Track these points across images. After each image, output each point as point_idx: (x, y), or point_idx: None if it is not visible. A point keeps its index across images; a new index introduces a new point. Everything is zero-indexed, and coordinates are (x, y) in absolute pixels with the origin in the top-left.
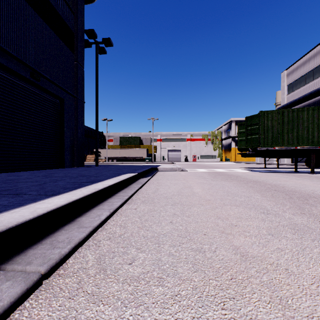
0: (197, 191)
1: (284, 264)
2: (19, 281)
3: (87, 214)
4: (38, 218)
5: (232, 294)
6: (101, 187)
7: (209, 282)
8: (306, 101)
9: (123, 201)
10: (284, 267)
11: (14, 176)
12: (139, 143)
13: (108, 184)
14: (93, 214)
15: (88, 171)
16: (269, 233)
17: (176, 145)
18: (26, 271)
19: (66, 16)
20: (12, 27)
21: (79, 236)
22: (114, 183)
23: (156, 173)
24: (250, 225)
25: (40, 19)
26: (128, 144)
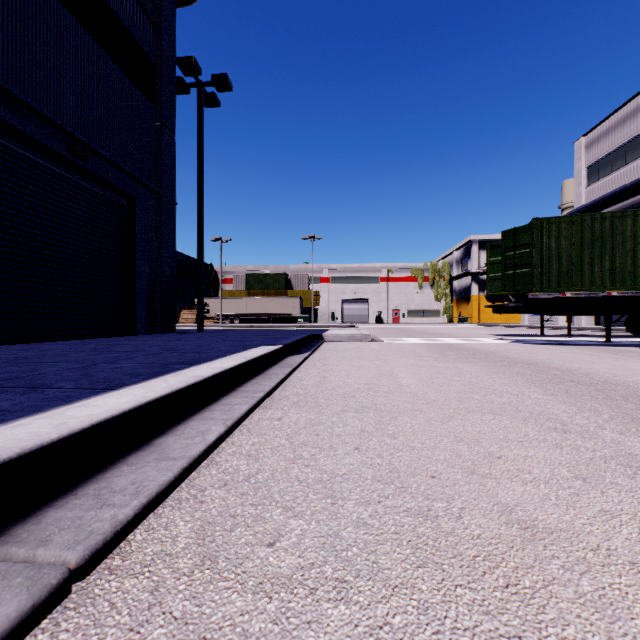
0: (407, 383)
1: (624, 550)
2: (16, 586)
3: (178, 429)
4: (71, 440)
5: (515, 627)
6: (207, 374)
7: (455, 594)
8: (626, 199)
9: (254, 402)
10: (627, 559)
11: (34, 350)
12: (285, 286)
13: (223, 367)
14: (191, 429)
15: (183, 341)
16: (577, 476)
17: (359, 291)
18: (36, 562)
19: (139, 30)
20: (31, 53)
21: (159, 480)
22: (234, 366)
23: (319, 345)
24: (530, 456)
25: (88, 36)
26: (262, 288)
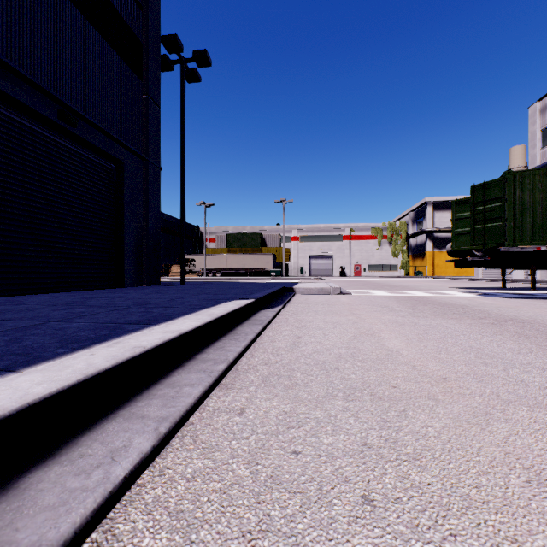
0: (395, 347)
1: None
2: None
3: (81, 444)
4: None
5: None
6: (154, 342)
7: None
8: None
9: (211, 380)
10: None
11: (10, 304)
12: (260, 244)
13: (179, 331)
14: (99, 445)
15: (161, 293)
16: None
17: (324, 248)
18: None
19: (127, 11)
20: (22, 24)
21: None
22: (195, 327)
23: (291, 298)
24: None
25: (78, 12)
26: (241, 246)
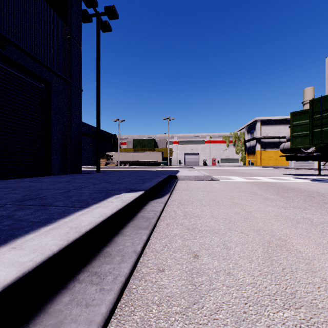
0: None
1: None
2: None
3: None
4: None
5: None
6: None
7: None
8: None
9: None
10: None
11: None
12: (154, 146)
13: None
14: None
15: (69, 182)
16: None
17: (193, 148)
18: None
19: None
20: None
21: None
22: None
23: (175, 184)
24: None
25: None
26: (142, 147)
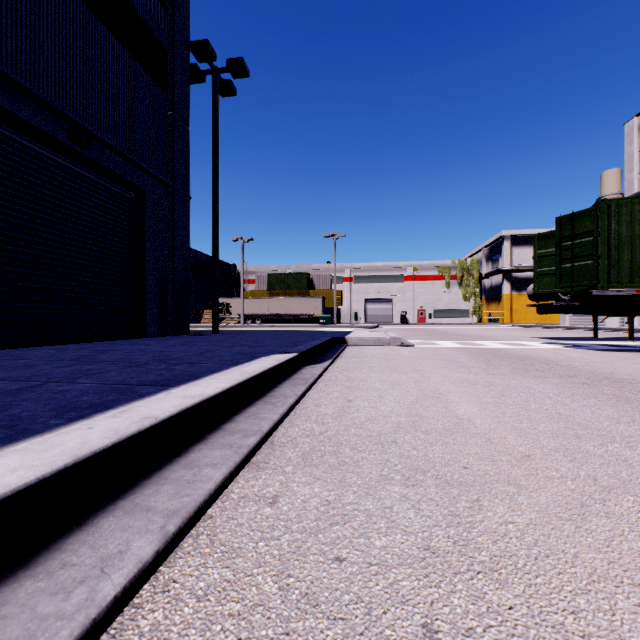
0: (466, 414)
1: None
2: None
3: (65, 549)
4: None
5: None
6: (168, 411)
7: None
8: None
9: (239, 459)
10: None
11: (8, 358)
12: (307, 286)
13: (201, 396)
14: (88, 550)
15: (188, 346)
16: None
17: (382, 290)
18: None
19: (149, 12)
20: (24, 28)
21: None
22: (222, 390)
23: (342, 350)
24: None
25: (91, 14)
26: (284, 288)
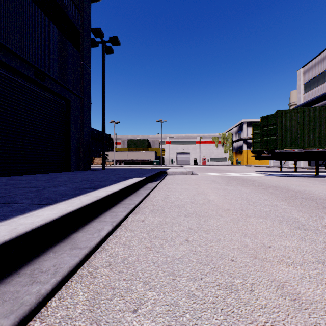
0: (212, 198)
1: None
2: None
3: (85, 228)
4: (18, 239)
5: None
6: (104, 195)
7: None
8: (325, 100)
9: (129, 210)
10: None
11: (15, 180)
12: (147, 145)
13: (113, 191)
14: (92, 228)
15: (94, 174)
16: (318, 260)
17: (185, 148)
18: None
19: (72, 14)
20: (15, 25)
21: (70, 263)
22: (119, 189)
23: (165, 177)
24: (288, 246)
25: (45, 17)
26: (136, 146)
